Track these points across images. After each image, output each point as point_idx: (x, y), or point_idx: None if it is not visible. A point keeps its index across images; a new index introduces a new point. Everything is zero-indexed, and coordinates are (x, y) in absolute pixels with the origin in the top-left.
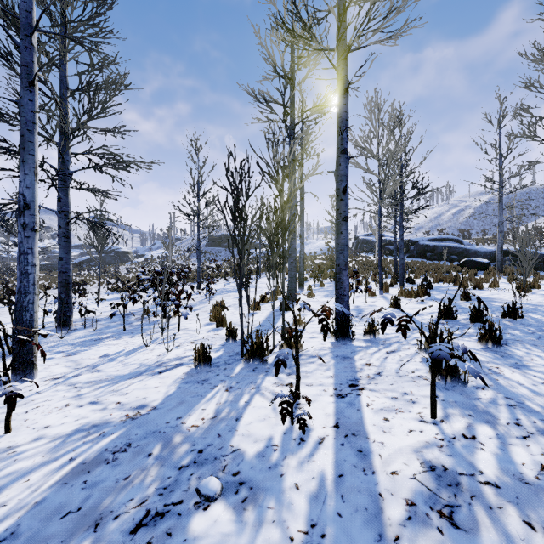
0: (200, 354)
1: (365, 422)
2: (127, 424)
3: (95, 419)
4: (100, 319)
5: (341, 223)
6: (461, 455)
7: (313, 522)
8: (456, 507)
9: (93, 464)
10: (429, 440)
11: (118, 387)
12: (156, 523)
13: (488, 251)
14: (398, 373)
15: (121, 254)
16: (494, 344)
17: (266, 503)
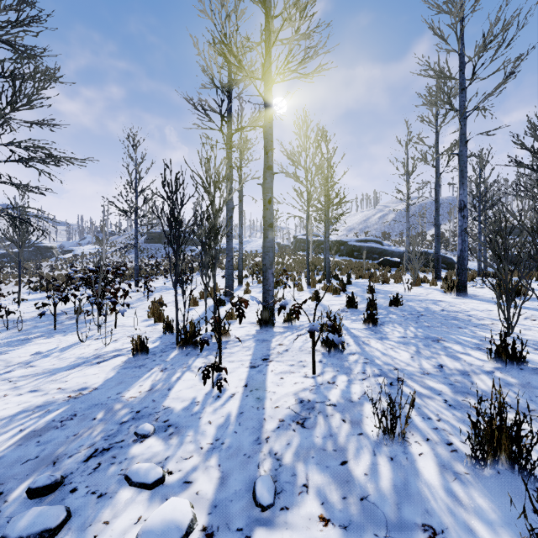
0: (137, 344)
1: (266, 381)
2: (70, 402)
3: (38, 402)
4: (24, 320)
5: (267, 229)
6: (322, 392)
7: (217, 438)
8: (308, 419)
9: (44, 430)
10: (306, 387)
11: (57, 377)
12: (104, 454)
13: (401, 251)
14: (300, 349)
15: (44, 249)
16: (373, 325)
17: (187, 433)
